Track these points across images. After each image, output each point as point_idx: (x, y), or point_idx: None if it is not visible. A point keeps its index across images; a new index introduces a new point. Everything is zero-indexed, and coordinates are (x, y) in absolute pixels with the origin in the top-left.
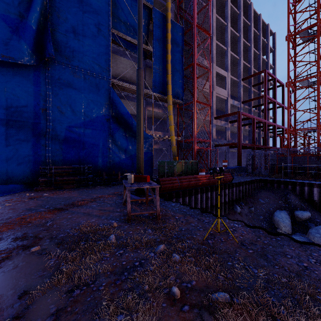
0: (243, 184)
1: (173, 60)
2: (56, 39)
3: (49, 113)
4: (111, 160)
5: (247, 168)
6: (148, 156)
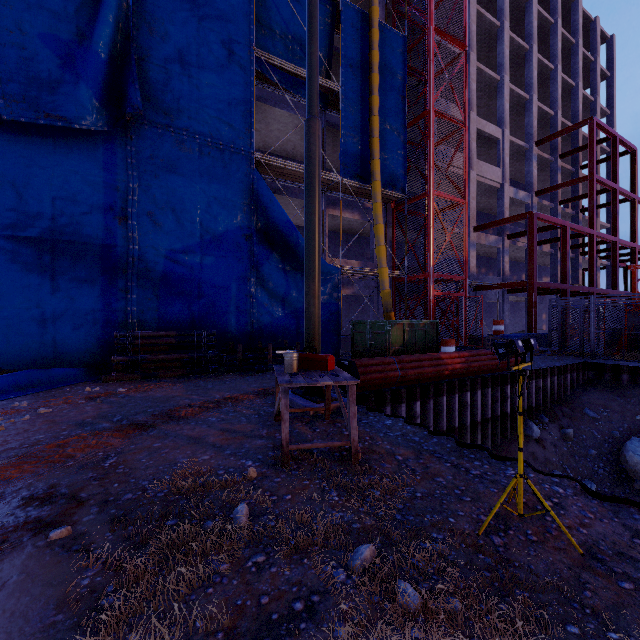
0: (544, 375)
1: (384, 108)
2: (147, 78)
3: (134, 226)
4: (254, 320)
5: (550, 337)
6: (331, 311)
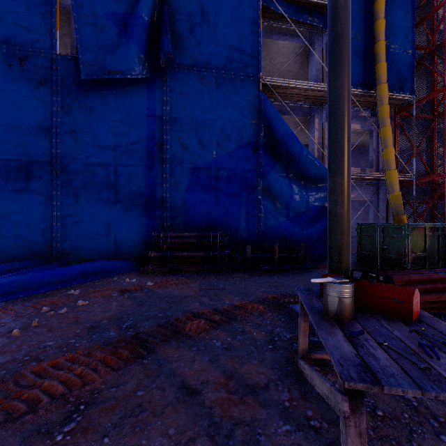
0: None
1: (389, 12)
2: (177, 31)
3: (167, 149)
4: (261, 223)
5: None
6: None
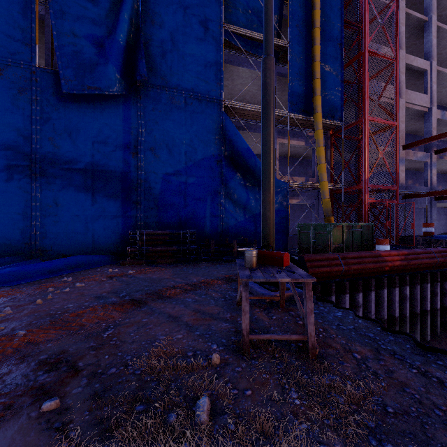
0: None
1: (324, 55)
2: (150, 55)
3: (142, 158)
4: (223, 223)
5: None
6: (281, 216)
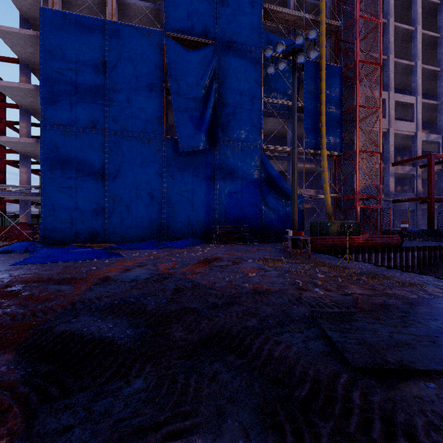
0: (419, 250)
1: (329, 109)
2: (221, 123)
3: (217, 183)
4: (262, 221)
5: (438, 231)
6: (299, 216)
